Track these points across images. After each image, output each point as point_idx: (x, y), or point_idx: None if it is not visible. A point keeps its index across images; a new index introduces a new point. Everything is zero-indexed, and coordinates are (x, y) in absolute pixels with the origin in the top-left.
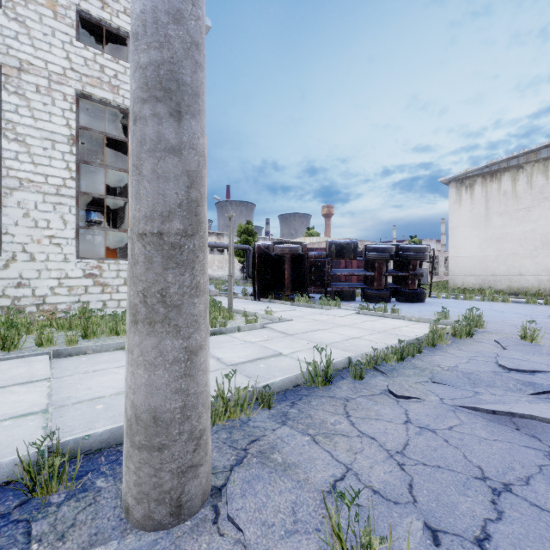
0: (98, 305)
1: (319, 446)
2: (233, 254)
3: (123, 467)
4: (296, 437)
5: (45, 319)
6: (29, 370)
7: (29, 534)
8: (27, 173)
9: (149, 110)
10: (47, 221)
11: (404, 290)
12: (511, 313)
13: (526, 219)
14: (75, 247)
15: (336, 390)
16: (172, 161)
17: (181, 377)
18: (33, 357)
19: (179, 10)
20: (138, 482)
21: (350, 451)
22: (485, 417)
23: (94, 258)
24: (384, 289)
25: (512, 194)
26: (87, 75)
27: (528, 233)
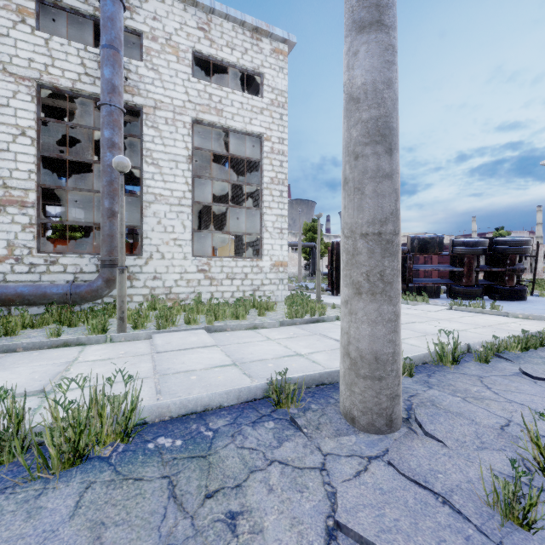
0: (207, 295)
1: (473, 404)
2: (300, 252)
3: (344, 392)
4: (448, 397)
5: (179, 304)
6: (199, 339)
7: (293, 425)
8: (160, 189)
9: (370, 150)
10: (172, 226)
11: (499, 287)
12: None
13: None
14: (191, 248)
15: (465, 369)
16: (387, 184)
17: (392, 332)
18: (194, 330)
19: (389, 79)
20: (363, 400)
21: (504, 410)
22: None
23: (204, 256)
24: (475, 285)
25: None
26: (199, 104)
27: None
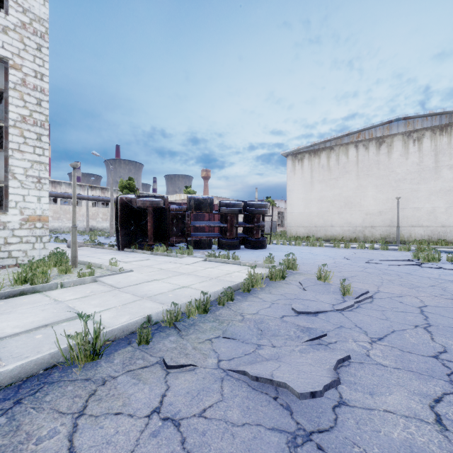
0: None
1: None
2: (112, 207)
3: None
4: None
5: None
6: None
7: None
8: None
9: None
10: None
11: (250, 239)
12: (322, 255)
13: (335, 186)
14: None
15: (102, 366)
16: None
17: None
18: None
19: None
20: None
21: None
22: (251, 383)
23: None
24: (235, 238)
25: (327, 167)
26: None
27: (336, 196)
